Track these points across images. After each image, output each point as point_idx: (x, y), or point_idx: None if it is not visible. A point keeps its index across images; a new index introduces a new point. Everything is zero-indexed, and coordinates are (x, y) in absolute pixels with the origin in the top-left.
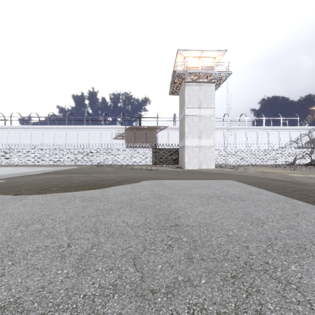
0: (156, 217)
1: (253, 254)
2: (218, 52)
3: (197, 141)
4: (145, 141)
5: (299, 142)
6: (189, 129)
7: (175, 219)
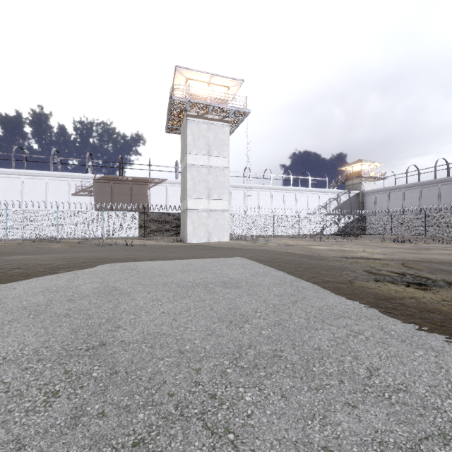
0: (73, 333)
1: (201, 382)
2: (233, 81)
3: (204, 202)
4: (129, 200)
5: (328, 208)
6: (194, 184)
7: (107, 333)
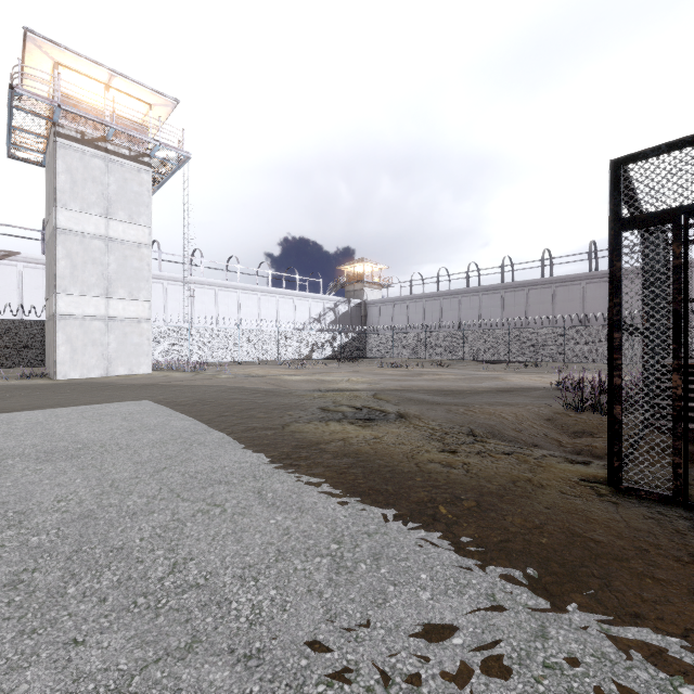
0: None
1: None
2: (158, 95)
3: (98, 302)
4: None
5: (323, 322)
6: (73, 268)
7: None
